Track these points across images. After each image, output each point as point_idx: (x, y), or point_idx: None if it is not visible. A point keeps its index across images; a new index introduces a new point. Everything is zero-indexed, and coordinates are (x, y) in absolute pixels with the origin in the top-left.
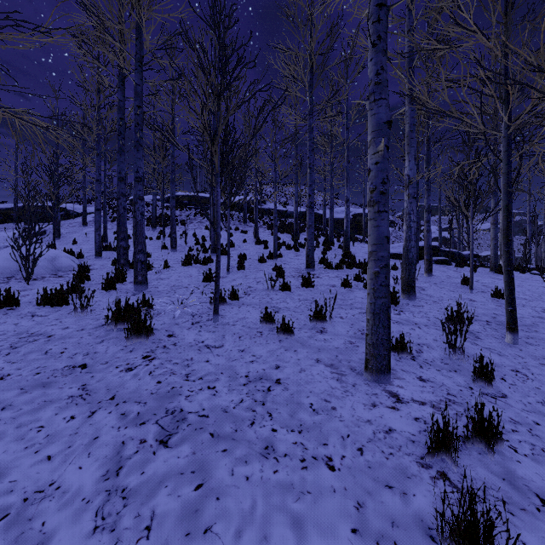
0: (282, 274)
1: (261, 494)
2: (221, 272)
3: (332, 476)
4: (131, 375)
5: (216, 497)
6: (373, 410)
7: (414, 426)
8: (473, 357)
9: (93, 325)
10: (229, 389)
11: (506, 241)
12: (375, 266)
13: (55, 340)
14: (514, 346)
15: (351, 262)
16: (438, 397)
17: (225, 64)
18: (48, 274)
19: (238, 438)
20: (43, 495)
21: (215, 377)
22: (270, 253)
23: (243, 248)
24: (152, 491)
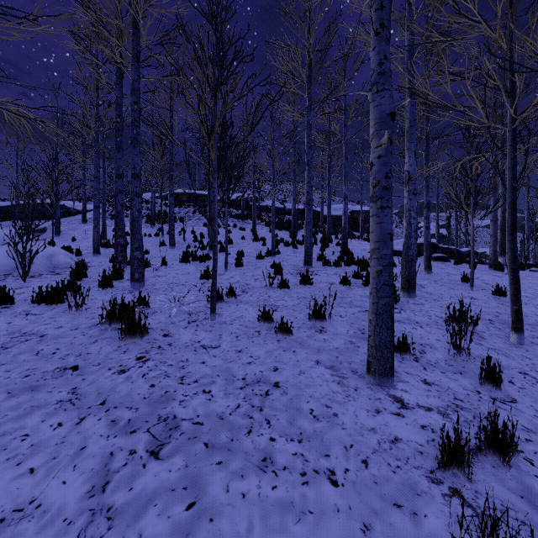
0: (280, 271)
1: (258, 514)
2: (219, 269)
3: (335, 493)
4: (124, 377)
5: (209, 518)
6: (377, 416)
7: (421, 435)
8: (478, 358)
9: (87, 324)
10: (225, 393)
11: (511, 238)
12: (377, 264)
13: (48, 340)
14: (520, 346)
15: (349, 259)
16: (444, 402)
17: (222, 57)
18: (45, 271)
19: (234, 448)
20: (21, 514)
21: (211, 380)
22: (268, 250)
23: (242, 245)
24: (139, 511)
